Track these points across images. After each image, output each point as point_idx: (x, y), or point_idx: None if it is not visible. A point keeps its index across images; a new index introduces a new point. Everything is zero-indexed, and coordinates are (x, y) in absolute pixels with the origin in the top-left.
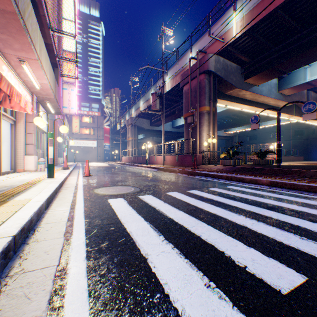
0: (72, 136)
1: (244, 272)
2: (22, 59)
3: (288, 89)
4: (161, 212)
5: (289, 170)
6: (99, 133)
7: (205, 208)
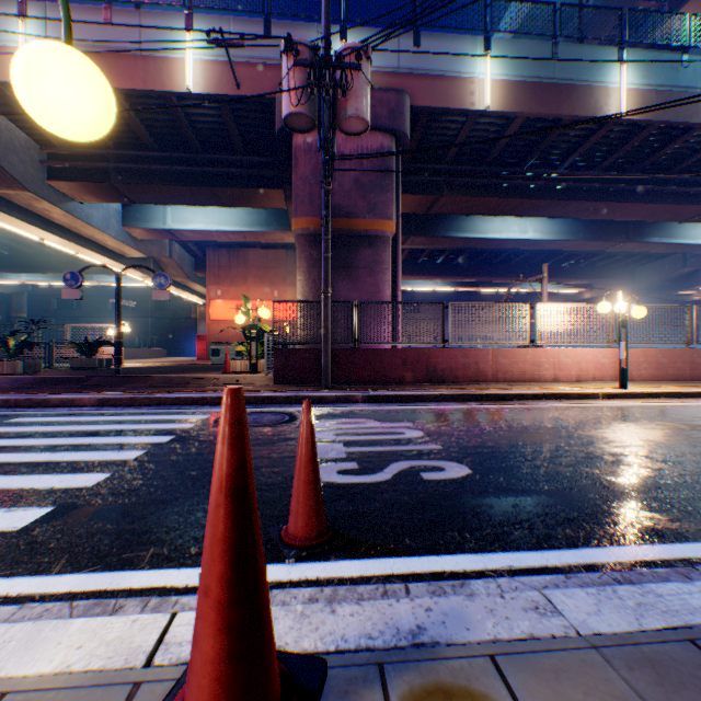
0: None
1: (54, 490)
2: None
3: (142, 230)
4: None
5: (134, 377)
6: None
7: None
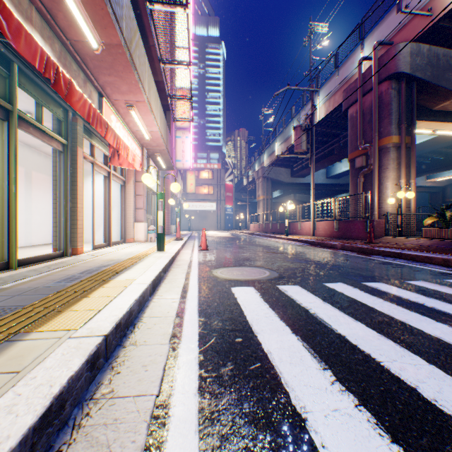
0: (186, 198)
1: None
2: (130, 104)
3: None
4: (320, 319)
5: None
6: (219, 192)
7: (410, 323)
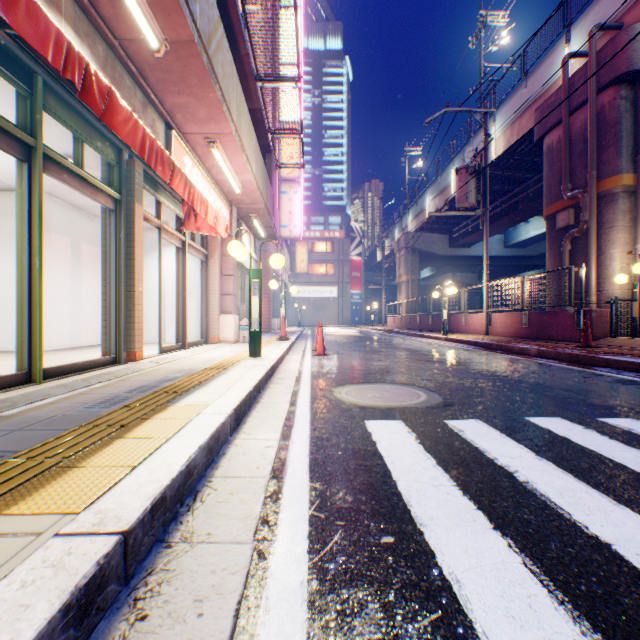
0: (295, 280)
1: None
2: (211, 139)
3: None
4: (543, 498)
5: None
6: (342, 272)
7: None
